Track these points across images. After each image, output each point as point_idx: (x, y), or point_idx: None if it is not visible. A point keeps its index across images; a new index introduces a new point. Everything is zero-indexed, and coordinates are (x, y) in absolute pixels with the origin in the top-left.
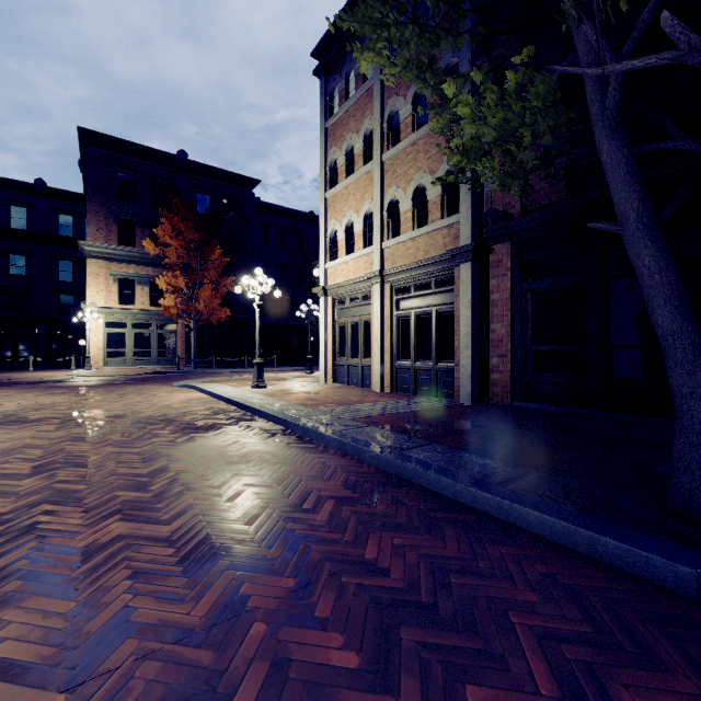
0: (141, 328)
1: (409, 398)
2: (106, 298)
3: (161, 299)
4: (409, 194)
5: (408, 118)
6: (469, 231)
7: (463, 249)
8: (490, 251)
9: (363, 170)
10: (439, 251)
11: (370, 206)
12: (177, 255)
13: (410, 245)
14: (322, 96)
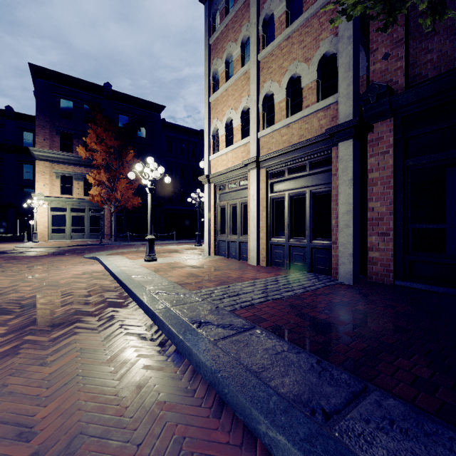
0: (77, 211)
1: (284, 273)
2: (51, 190)
3: (90, 190)
4: (283, 85)
5: (282, 16)
6: (349, 108)
7: (345, 125)
8: (370, 128)
9: (240, 71)
10: (315, 133)
11: (247, 102)
12: (102, 158)
13: (284, 132)
14: (206, 18)
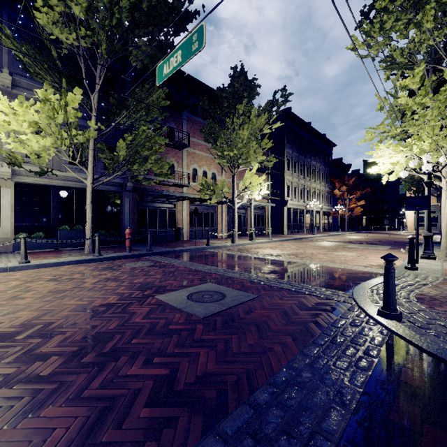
0: (432, 213)
1: None
2: None
3: None
4: None
5: None
6: None
7: None
8: None
9: None
10: None
11: None
12: None
13: None
14: None
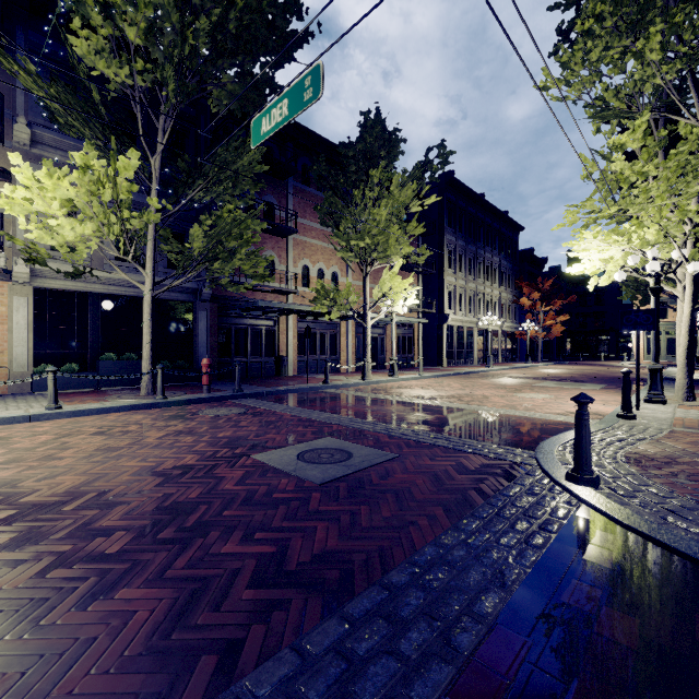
0: (672, 334)
1: None
2: None
3: None
4: None
5: None
6: None
7: None
8: None
9: None
10: None
11: None
12: None
13: None
14: None
